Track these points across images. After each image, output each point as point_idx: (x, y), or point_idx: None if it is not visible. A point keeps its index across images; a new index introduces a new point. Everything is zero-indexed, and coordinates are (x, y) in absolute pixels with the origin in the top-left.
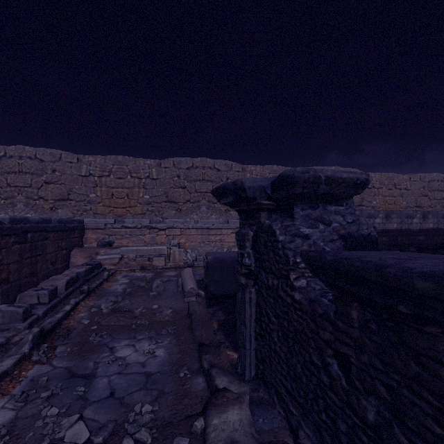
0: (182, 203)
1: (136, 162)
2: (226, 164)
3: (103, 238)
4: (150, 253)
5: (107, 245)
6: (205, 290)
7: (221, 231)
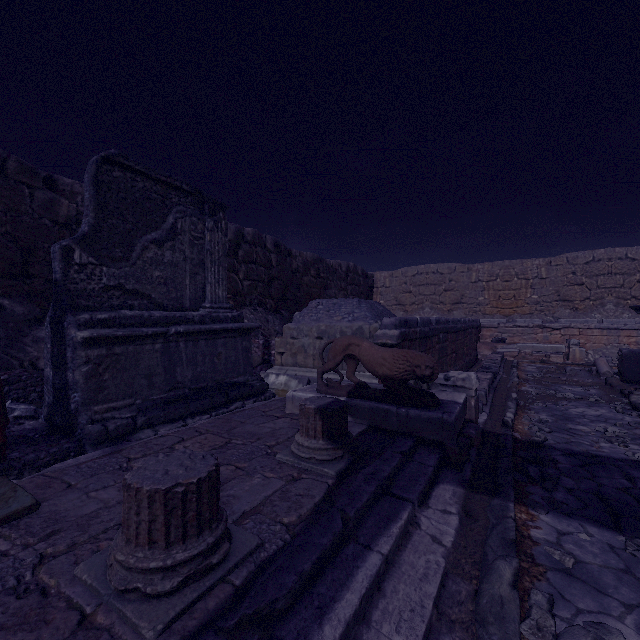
0: (579, 301)
1: (522, 264)
2: None
3: (496, 336)
4: (546, 350)
5: (500, 341)
6: (620, 376)
7: (638, 332)
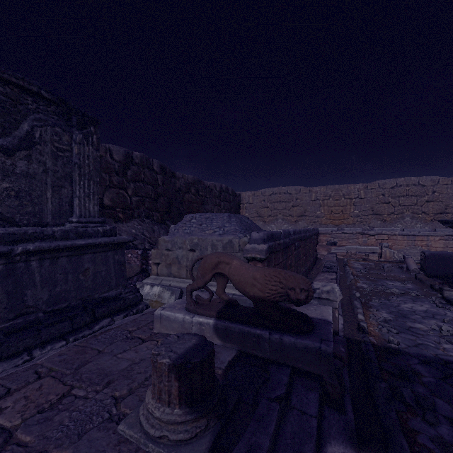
0: (386, 215)
1: (348, 188)
2: (432, 180)
3: (330, 240)
4: (366, 251)
5: (332, 244)
6: (423, 272)
7: (427, 237)
